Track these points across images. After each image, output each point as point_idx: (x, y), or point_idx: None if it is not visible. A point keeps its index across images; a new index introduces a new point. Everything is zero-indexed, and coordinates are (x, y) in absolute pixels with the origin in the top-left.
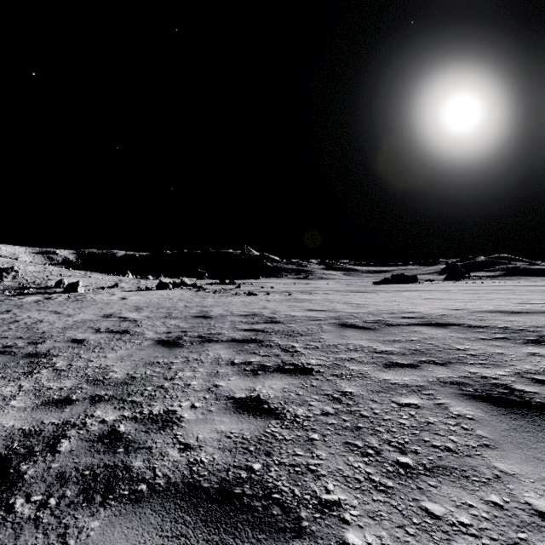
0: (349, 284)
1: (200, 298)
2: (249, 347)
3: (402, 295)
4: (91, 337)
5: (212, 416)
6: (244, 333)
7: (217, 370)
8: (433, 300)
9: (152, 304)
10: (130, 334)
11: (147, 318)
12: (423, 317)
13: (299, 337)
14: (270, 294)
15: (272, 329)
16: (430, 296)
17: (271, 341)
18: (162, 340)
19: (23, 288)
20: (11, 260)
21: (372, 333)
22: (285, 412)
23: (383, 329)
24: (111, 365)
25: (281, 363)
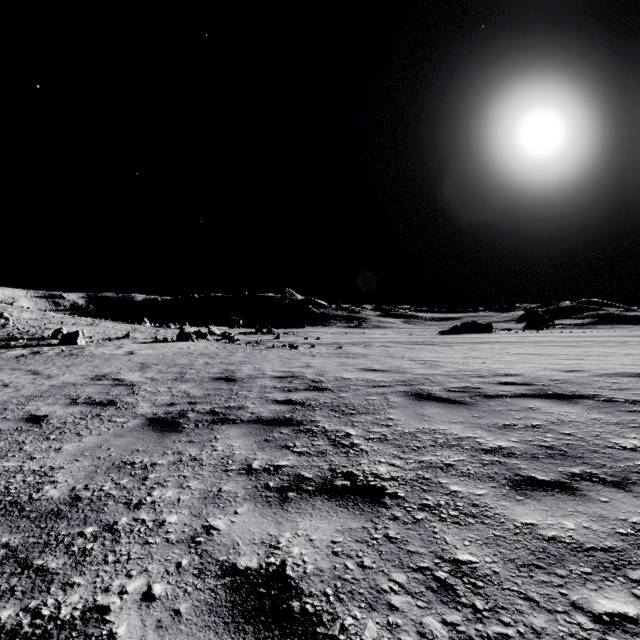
0: (411, 334)
1: (227, 352)
2: (279, 435)
3: (482, 348)
4: (58, 412)
5: (175, 639)
6: (276, 407)
7: (220, 485)
8: (526, 355)
9: (163, 360)
10: (116, 407)
11: (151, 380)
12: (529, 382)
13: (355, 416)
14: (315, 346)
15: (315, 402)
16: (520, 351)
17: (313, 422)
18: (156, 417)
19: (12, 339)
20: (4, 305)
21: (465, 410)
22: (337, 633)
23: (479, 403)
24: (57, 468)
25: (329, 471)
